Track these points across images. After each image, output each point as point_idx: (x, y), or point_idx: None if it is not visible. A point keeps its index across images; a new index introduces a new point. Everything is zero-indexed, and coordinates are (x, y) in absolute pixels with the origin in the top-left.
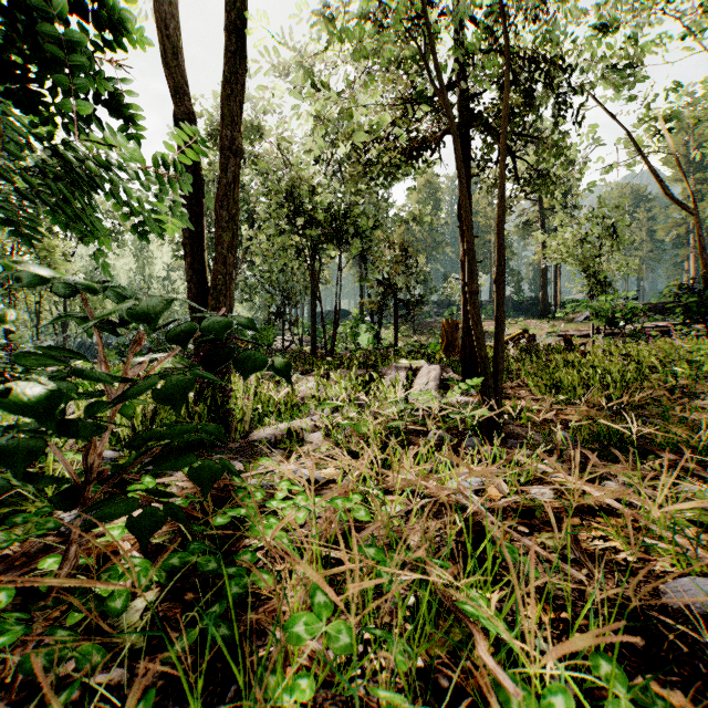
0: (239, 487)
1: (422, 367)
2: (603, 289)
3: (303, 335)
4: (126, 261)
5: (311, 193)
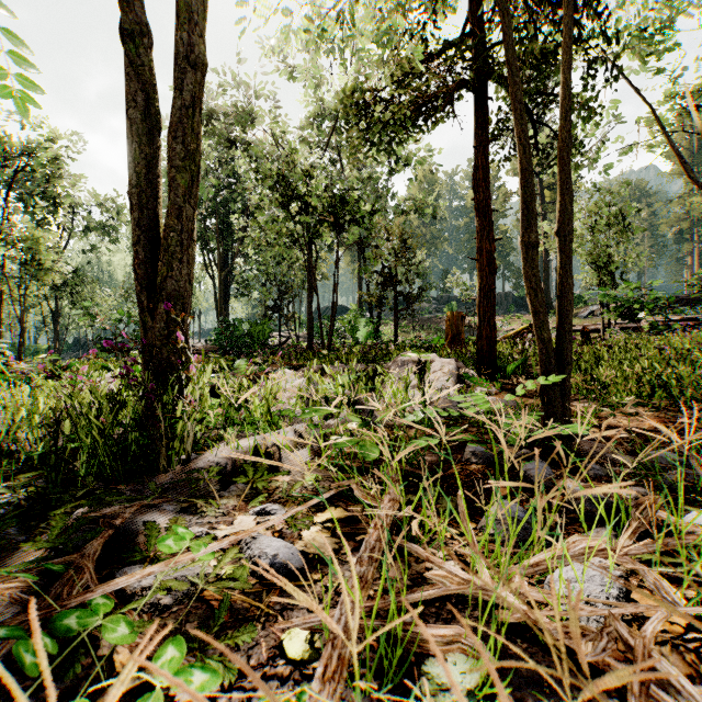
0: (120, 593)
1: (433, 361)
2: (614, 281)
3: (301, 331)
4: (122, 256)
5: (307, 176)
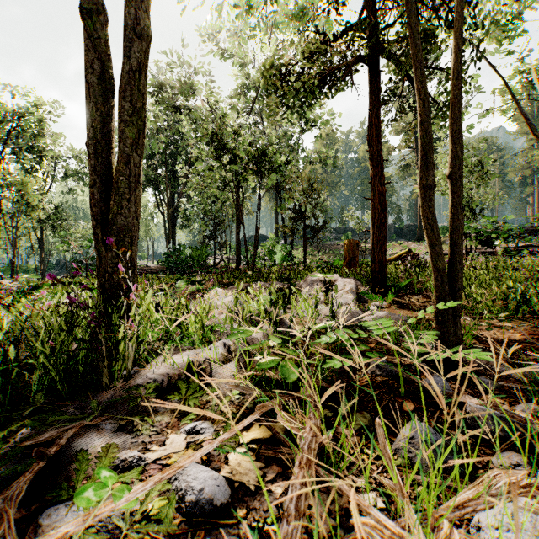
0: None
1: (336, 280)
2: (475, 216)
3: (231, 254)
4: None
5: (235, 134)
